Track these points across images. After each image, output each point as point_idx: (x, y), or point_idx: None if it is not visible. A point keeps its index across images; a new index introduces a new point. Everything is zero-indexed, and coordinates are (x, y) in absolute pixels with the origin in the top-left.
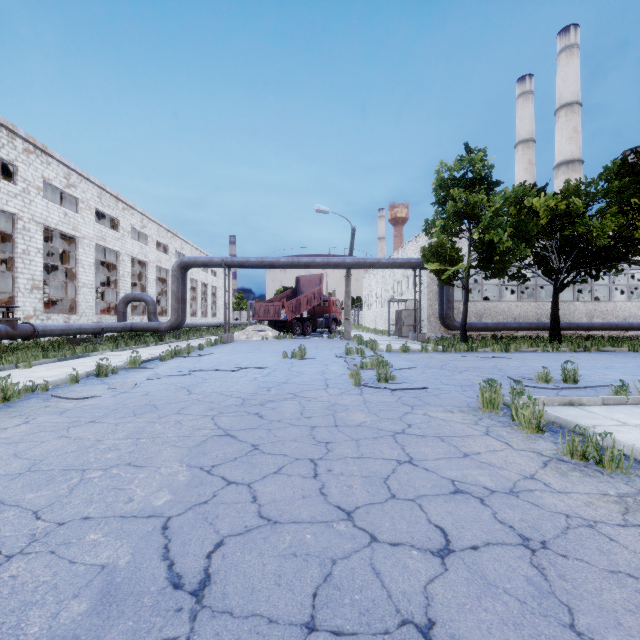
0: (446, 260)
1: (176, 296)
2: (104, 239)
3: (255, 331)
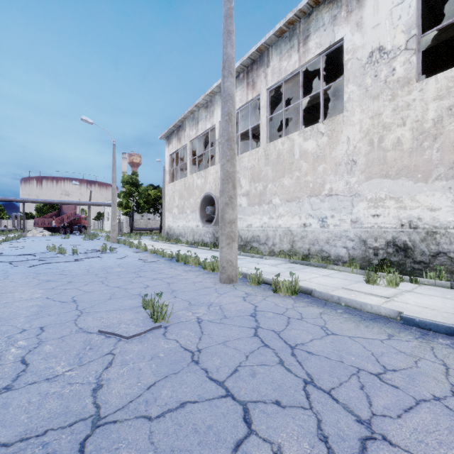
0: (125, 207)
1: None
2: None
3: (38, 232)
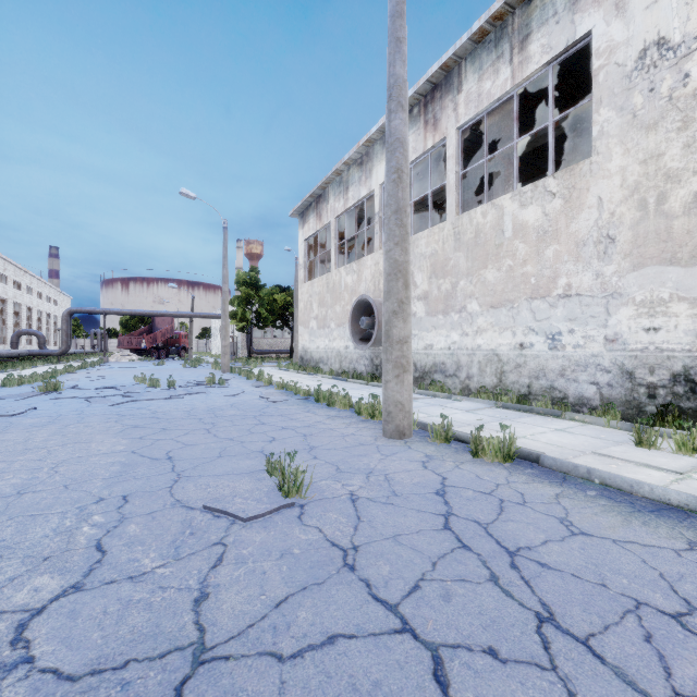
0: (240, 320)
1: (66, 333)
2: None
3: (123, 356)
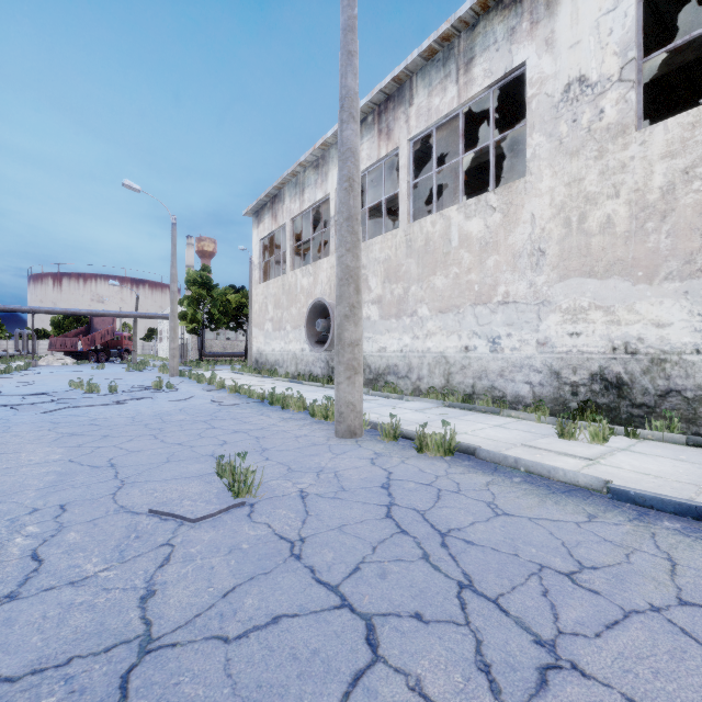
0: (190, 321)
1: None
2: None
3: (55, 359)
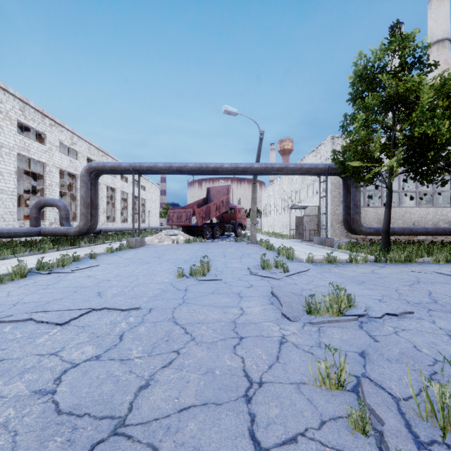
0: (369, 158)
1: (84, 201)
2: (28, 150)
3: (167, 235)
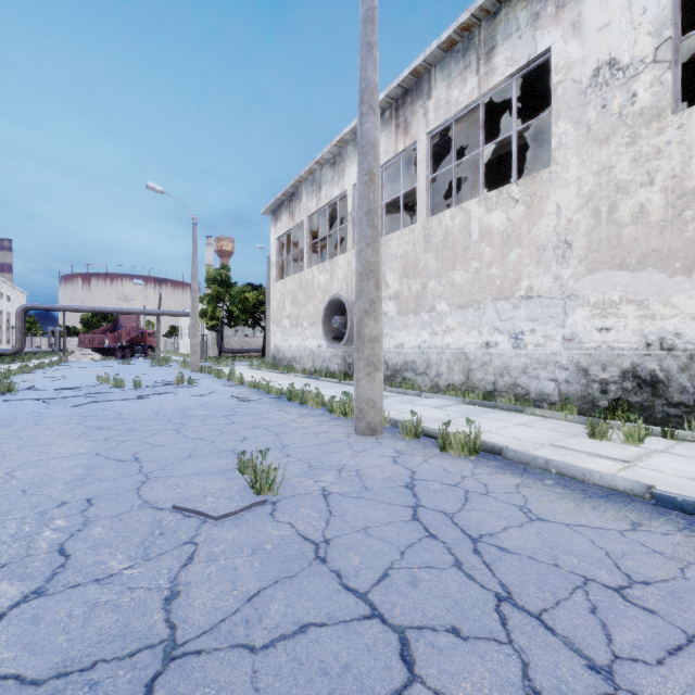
0: (210, 318)
1: (21, 331)
2: None
3: (84, 355)
